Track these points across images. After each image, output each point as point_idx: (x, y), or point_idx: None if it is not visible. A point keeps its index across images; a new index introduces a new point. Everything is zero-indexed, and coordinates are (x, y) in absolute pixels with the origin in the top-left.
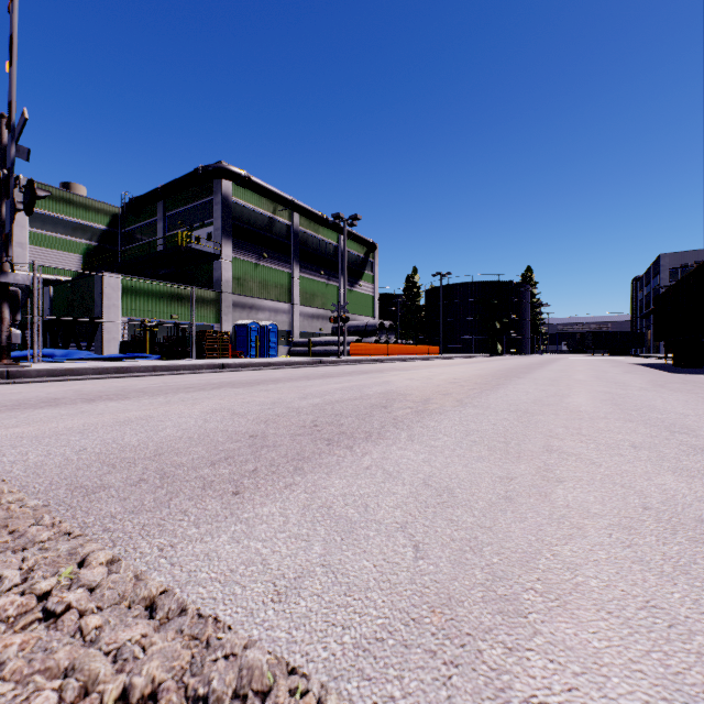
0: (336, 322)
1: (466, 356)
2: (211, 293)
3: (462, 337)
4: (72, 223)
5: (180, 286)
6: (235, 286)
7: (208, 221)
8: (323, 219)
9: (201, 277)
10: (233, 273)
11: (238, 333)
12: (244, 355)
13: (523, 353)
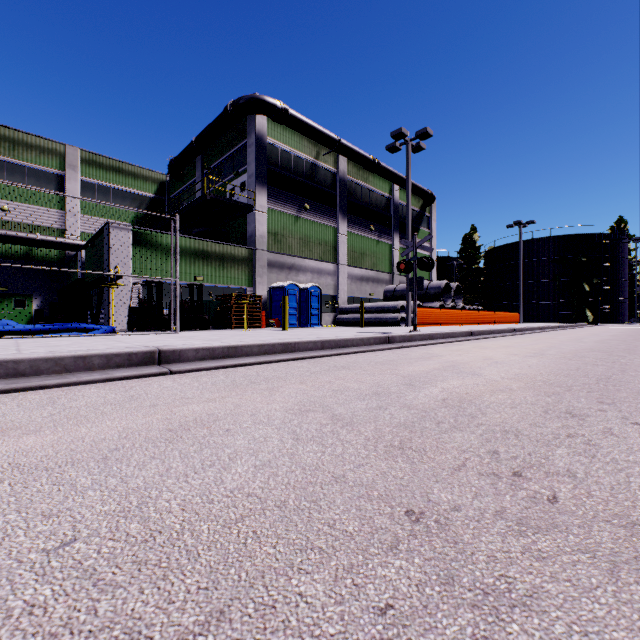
0: (408, 271)
1: (568, 326)
2: (243, 250)
3: (536, 302)
4: (121, 192)
5: (206, 242)
6: (272, 243)
7: (242, 169)
8: (374, 163)
9: (235, 235)
10: (269, 227)
11: (273, 298)
12: (280, 324)
13: (625, 322)
